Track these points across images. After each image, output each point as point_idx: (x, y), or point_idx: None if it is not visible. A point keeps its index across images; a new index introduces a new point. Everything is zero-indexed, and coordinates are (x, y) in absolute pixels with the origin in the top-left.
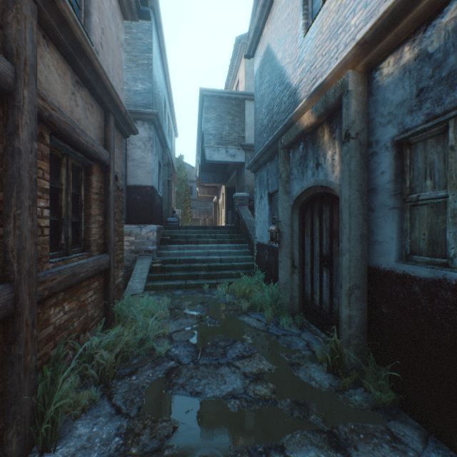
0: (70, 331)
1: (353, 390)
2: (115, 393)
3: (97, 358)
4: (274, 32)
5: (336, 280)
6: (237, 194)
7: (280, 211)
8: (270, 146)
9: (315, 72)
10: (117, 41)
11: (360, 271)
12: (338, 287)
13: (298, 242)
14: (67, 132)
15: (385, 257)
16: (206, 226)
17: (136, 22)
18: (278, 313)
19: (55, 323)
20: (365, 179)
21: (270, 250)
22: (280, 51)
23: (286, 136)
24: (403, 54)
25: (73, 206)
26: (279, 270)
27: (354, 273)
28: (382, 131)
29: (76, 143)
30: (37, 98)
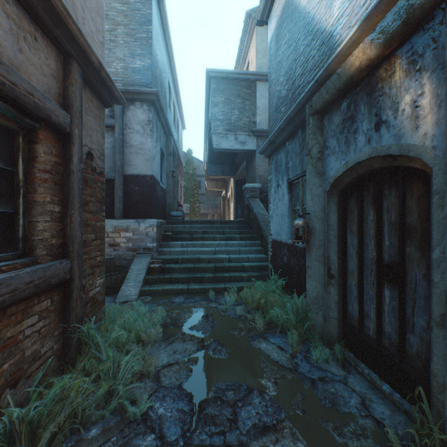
0: None
1: None
2: None
3: None
4: None
5: (414, 305)
6: (247, 185)
7: (309, 199)
8: (292, 118)
9: None
10: None
11: None
12: (418, 317)
13: (336, 242)
14: None
15: None
16: (213, 221)
17: None
18: (307, 337)
19: None
20: None
21: (290, 250)
22: None
23: (320, 94)
24: None
25: None
26: (307, 279)
27: None
28: None
29: None
30: None
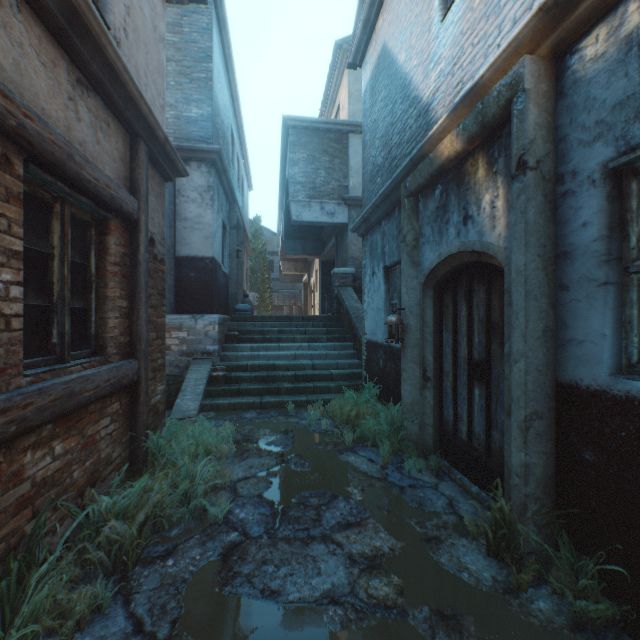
0: (65, 487)
1: (533, 591)
2: (136, 592)
3: (107, 533)
4: (393, 23)
5: (497, 401)
6: (337, 270)
7: (404, 292)
8: (388, 195)
9: (460, 73)
10: (153, 31)
11: (543, 390)
12: (500, 413)
13: (432, 340)
14: (56, 158)
15: (589, 367)
16: (292, 317)
17: (189, 17)
18: (401, 449)
19: (34, 476)
20: (551, 237)
21: (387, 352)
22: (402, 50)
23: (414, 176)
24: (625, 17)
25: (75, 282)
26: (402, 384)
27: (533, 392)
28: (584, 153)
29: (76, 180)
30: None
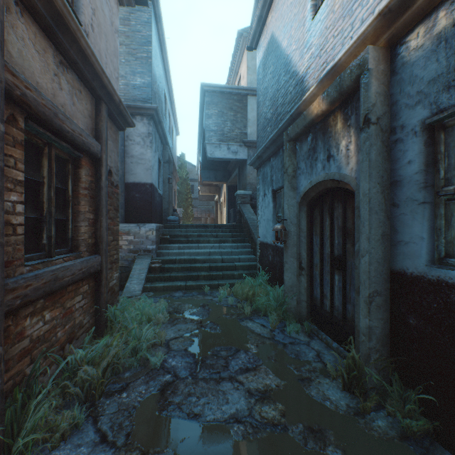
0: (52, 343)
1: (374, 414)
2: (101, 415)
3: (81, 374)
4: (279, 19)
5: (350, 284)
6: (239, 192)
7: (286, 208)
8: (275, 140)
9: (325, 56)
10: (111, 25)
11: (381, 276)
12: (352, 292)
13: (305, 242)
14: (47, 116)
15: (413, 260)
16: (207, 225)
17: (135, 14)
18: (284, 318)
19: (32, 335)
20: (387, 170)
21: (274, 250)
22: (285, 39)
23: (293, 127)
24: (437, 21)
25: (58, 201)
26: (285, 272)
27: (375, 277)
28: (409, 113)
29: (59, 131)
30: (3, 71)
